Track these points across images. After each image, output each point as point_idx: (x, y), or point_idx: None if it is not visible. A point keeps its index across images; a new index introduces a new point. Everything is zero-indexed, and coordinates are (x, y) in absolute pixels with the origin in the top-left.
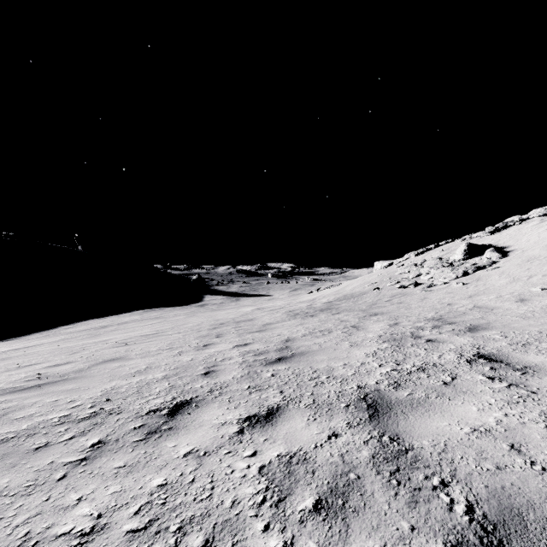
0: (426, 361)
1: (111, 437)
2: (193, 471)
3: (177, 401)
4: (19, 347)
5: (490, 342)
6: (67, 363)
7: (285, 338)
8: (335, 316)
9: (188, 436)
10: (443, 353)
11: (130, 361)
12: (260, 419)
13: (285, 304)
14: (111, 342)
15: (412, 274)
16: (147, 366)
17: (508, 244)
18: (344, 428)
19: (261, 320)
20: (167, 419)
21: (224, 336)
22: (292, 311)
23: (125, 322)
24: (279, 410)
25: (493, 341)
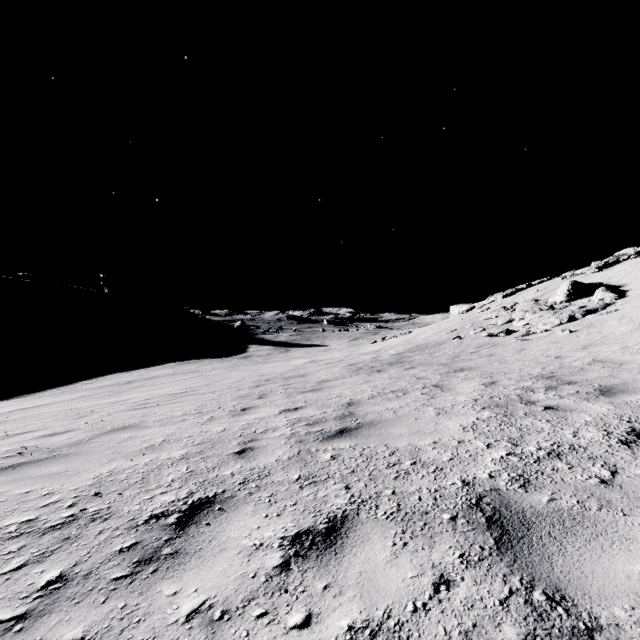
0: (556, 440)
1: (80, 567)
2: None
3: (194, 499)
4: (29, 406)
5: None
6: (66, 432)
7: (346, 401)
8: (409, 372)
9: (200, 571)
10: (577, 428)
11: (144, 431)
12: (316, 539)
13: (344, 356)
14: (130, 402)
15: (501, 320)
16: (164, 438)
17: (623, 281)
18: (458, 567)
19: (315, 376)
20: (173, 533)
21: (268, 396)
22: (354, 365)
23: (154, 377)
24: (345, 523)
25: None
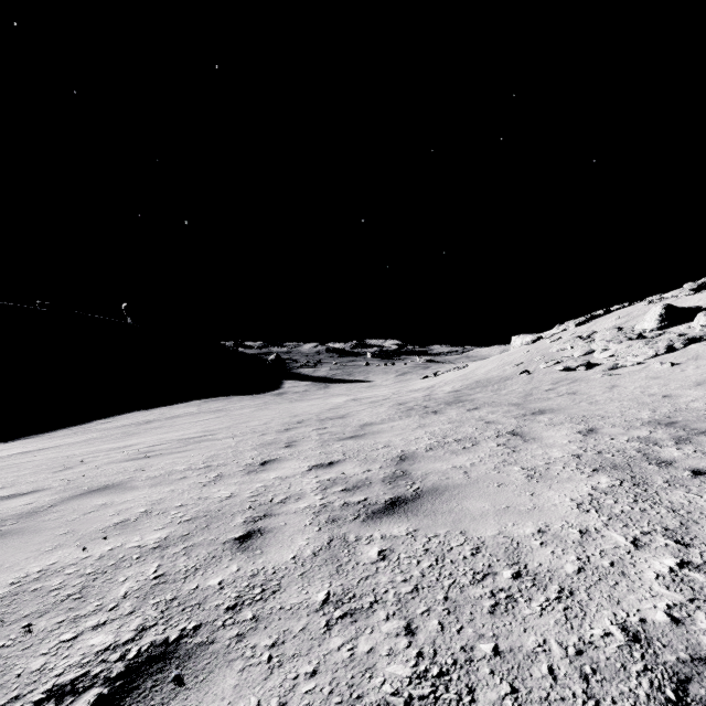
0: None
1: None
2: None
3: (141, 645)
4: (33, 449)
5: None
6: (31, 493)
7: (397, 454)
8: (473, 414)
9: None
10: None
11: (126, 495)
12: None
13: (390, 394)
14: (132, 449)
15: (578, 351)
16: (147, 508)
17: None
18: None
19: (357, 418)
20: None
21: (298, 445)
22: (403, 404)
23: (176, 416)
24: None
25: None
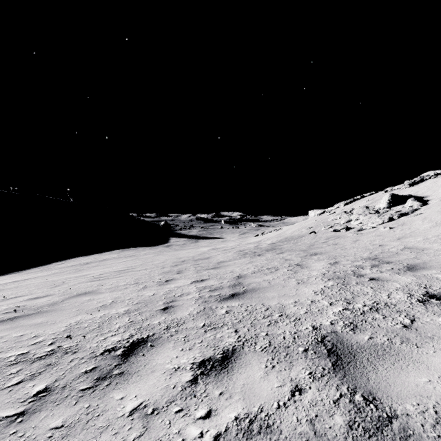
0: (376, 300)
1: (59, 382)
2: (137, 438)
3: (133, 339)
4: (18, 279)
5: (434, 281)
6: (46, 296)
7: (237, 275)
8: (279, 255)
9: (138, 384)
10: (390, 292)
11: (99, 295)
12: (215, 364)
13: (235, 245)
14: (89, 276)
15: (343, 220)
16: (113, 300)
17: (426, 194)
18: (308, 380)
19: (215, 259)
20: (120, 361)
21: (184, 272)
22: (242, 251)
23: (105, 259)
24: (234, 353)
25: (437, 280)
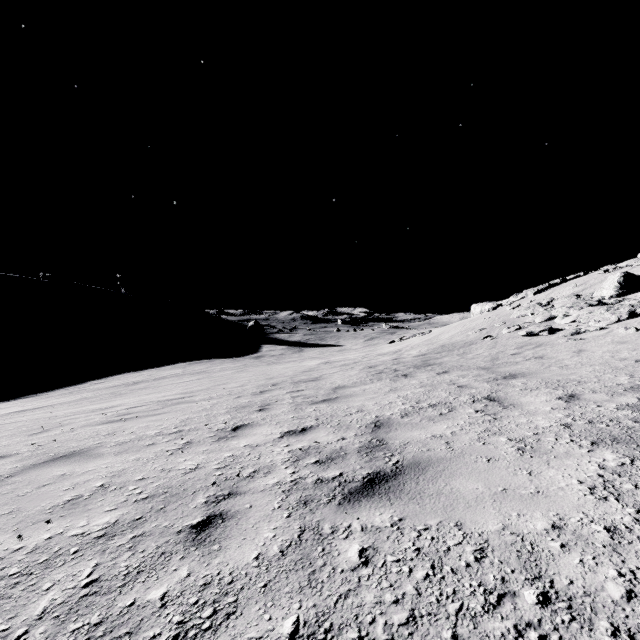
0: None
1: None
2: None
3: None
4: (29, 407)
5: None
6: None
7: (372, 419)
8: (444, 377)
9: None
10: None
11: (89, 464)
12: None
13: (360, 357)
14: (111, 411)
15: (540, 317)
16: (105, 482)
17: None
18: None
19: (329, 381)
20: None
21: (271, 408)
22: (373, 367)
23: (162, 377)
24: None
25: None
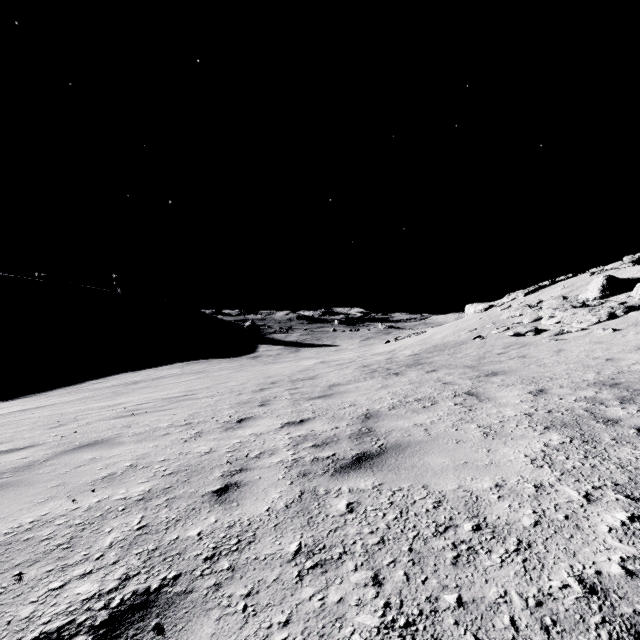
0: None
1: None
2: None
3: (124, 594)
4: (31, 407)
5: None
6: (27, 448)
7: (363, 412)
8: (432, 375)
9: None
10: None
11: (114, 450)
12: None
13: (356, 357)
14: (120, 408)
15: (527, 318)
16: (132, 462)
17: None
18: None
19: (325, 379)
20: None
21: (271, 404)
22: (367, 366)
23: (161, 377)
24: None
25: None
